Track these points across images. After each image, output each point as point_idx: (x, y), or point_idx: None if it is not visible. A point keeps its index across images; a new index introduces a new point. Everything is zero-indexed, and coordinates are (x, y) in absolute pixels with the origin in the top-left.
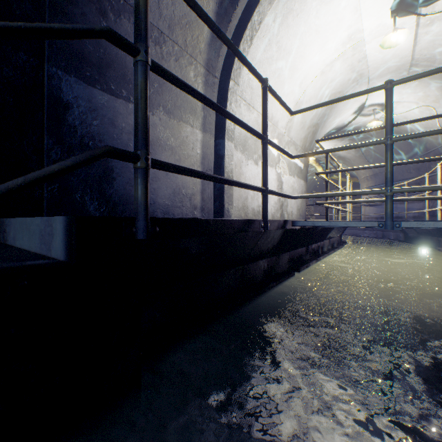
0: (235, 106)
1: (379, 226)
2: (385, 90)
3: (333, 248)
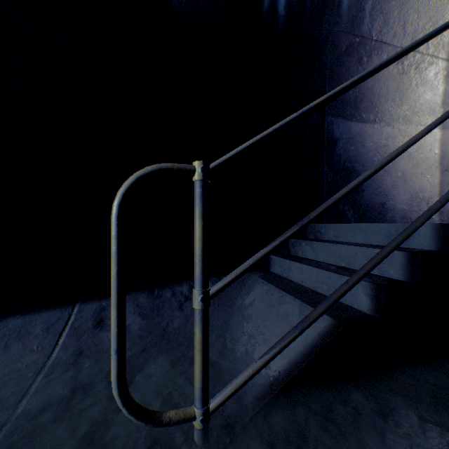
0: None
1: None
2: None
3: None
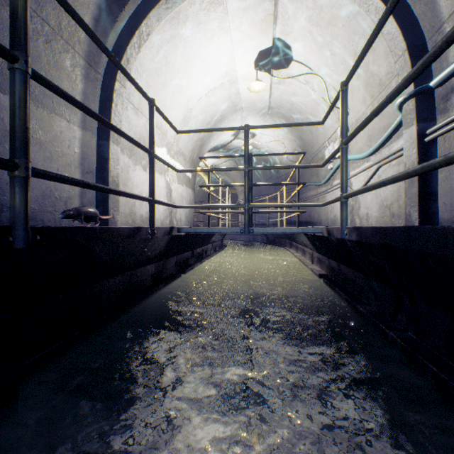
0: (122, 108)
1: (241, 232)
2: (244, 131)
3: (216, 251)
